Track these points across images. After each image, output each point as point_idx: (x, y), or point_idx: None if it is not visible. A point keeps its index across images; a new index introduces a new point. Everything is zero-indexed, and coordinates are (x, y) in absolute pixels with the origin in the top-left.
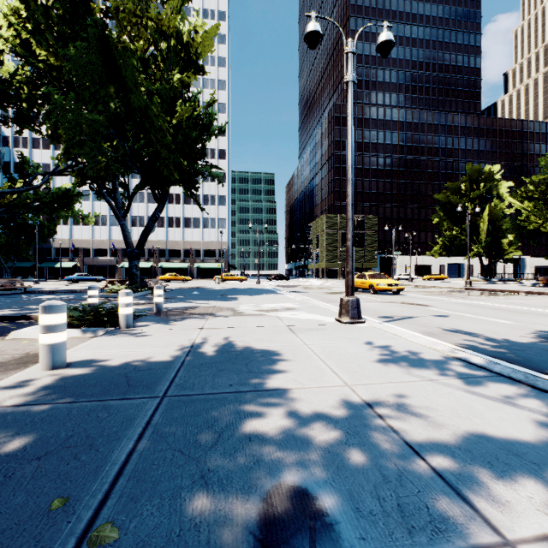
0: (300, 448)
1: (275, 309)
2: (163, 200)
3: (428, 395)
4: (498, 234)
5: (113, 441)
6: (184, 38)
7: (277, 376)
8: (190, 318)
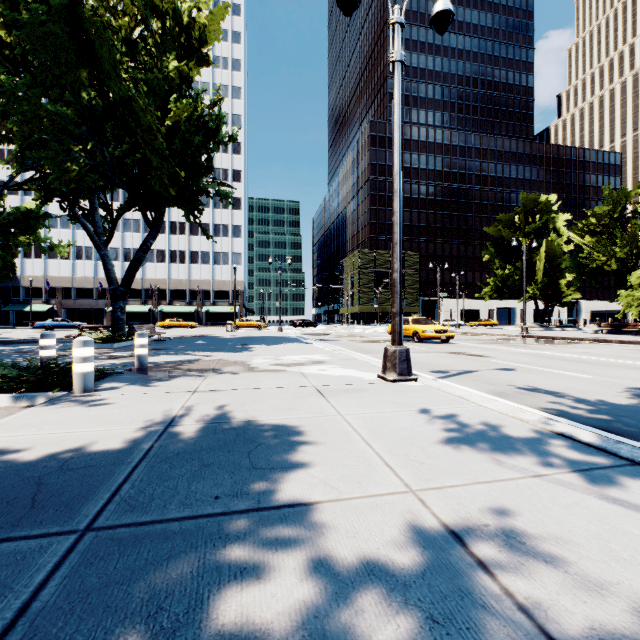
0: None
1: (298, 363)
2: (157, 225)
3: (546, 507)
4: (556, 273)
5: None
6: (184, 19)
7: (297, 475)
8: (182, 377)
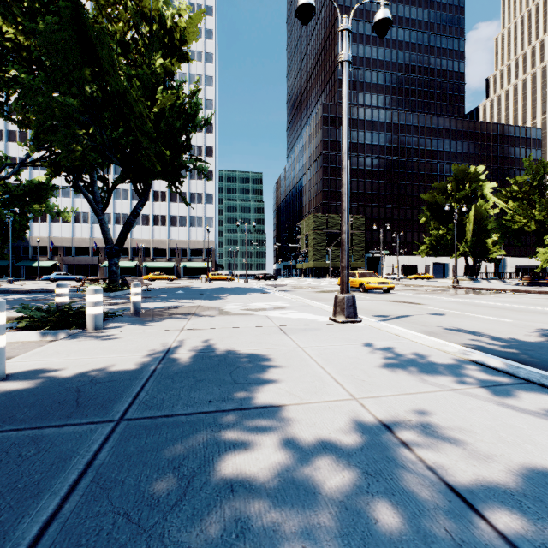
0: (303, 502)
1: (264, 308)
2: (145, 194)
3: (456, 410)
4: (483, 233)
5: (28, 499)
6: (167, 23)
7: (268, 387)
8: (170, 319)
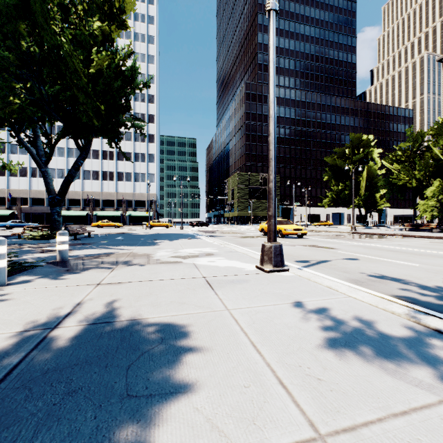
0: None
1: (193, 255)
2: (86, 149)
3: None
4: (373, 189)
5: None
6: None
7: (178, 407)
8: (93, 269)
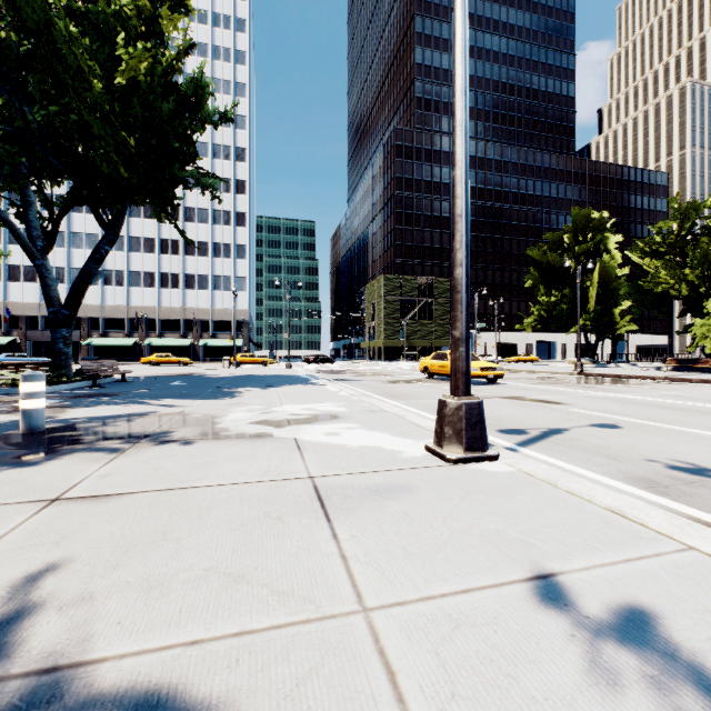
0: None
1: (297, 418)
2: (115, 226)
3: None
4: (610, 301)
5: None
6: None
7: None
8: (75, 454)
